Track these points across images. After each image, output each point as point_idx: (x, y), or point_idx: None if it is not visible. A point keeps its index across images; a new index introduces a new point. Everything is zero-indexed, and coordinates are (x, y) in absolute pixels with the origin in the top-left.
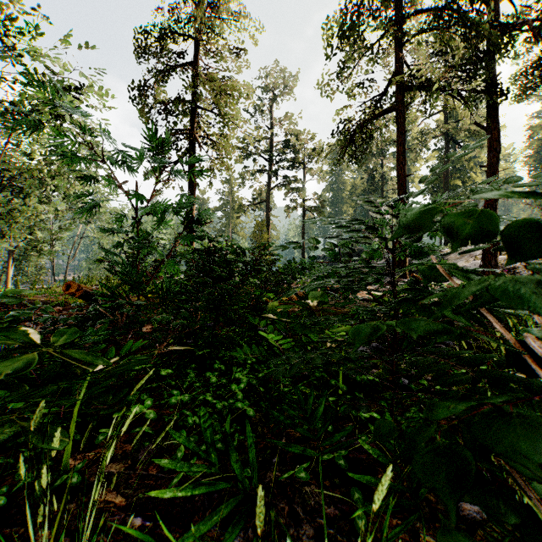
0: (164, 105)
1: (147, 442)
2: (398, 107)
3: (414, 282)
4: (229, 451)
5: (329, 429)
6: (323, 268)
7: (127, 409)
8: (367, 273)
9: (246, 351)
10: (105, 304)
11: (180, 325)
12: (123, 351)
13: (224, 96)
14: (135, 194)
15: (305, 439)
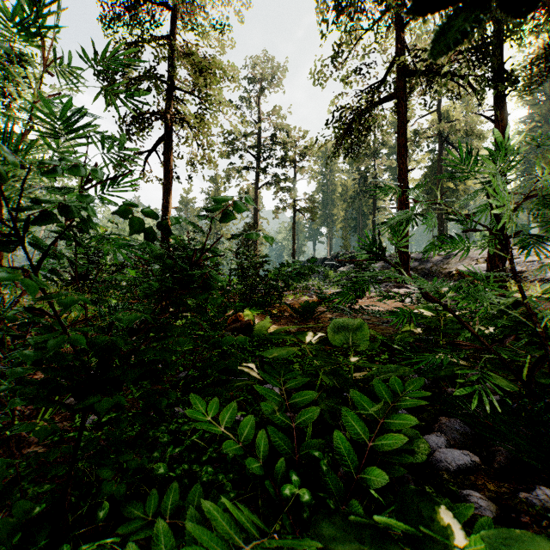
0: None
1: None
2: (399, 94)
3: None
4: None
5: None
6: None
7: None
8: None
9: None
10: None
11: None
12: None
13: (205, 73)
14: None
15: None
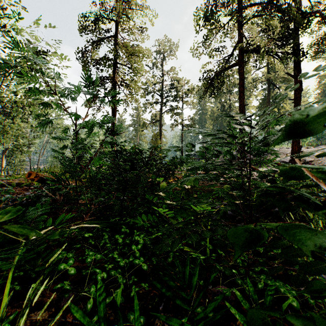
0: (97, 62)
1: (67, 294)
2: (240, 63)
3: (263, 175)
4: (119, 325)
5: (201, 283)
6: (195, 164)
7: (56, 265)
8: (227, 167)
9: (143, 218)
10: (52, 186)
11: (100, 201)
12: (57, 222)
13: (134, 56)
14: (71, 114)
15: (183, 287)
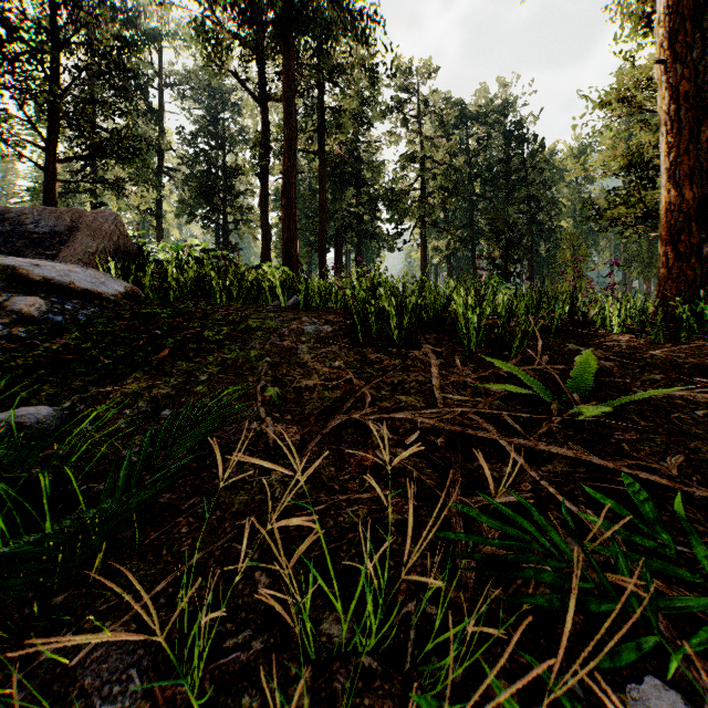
0: None
1: None
2: (92, 192)
3: None
4: None
5: None
6: None
7: None
8: None
9: None
10: None
11: None
12: None
13: None
14: None
15: None
